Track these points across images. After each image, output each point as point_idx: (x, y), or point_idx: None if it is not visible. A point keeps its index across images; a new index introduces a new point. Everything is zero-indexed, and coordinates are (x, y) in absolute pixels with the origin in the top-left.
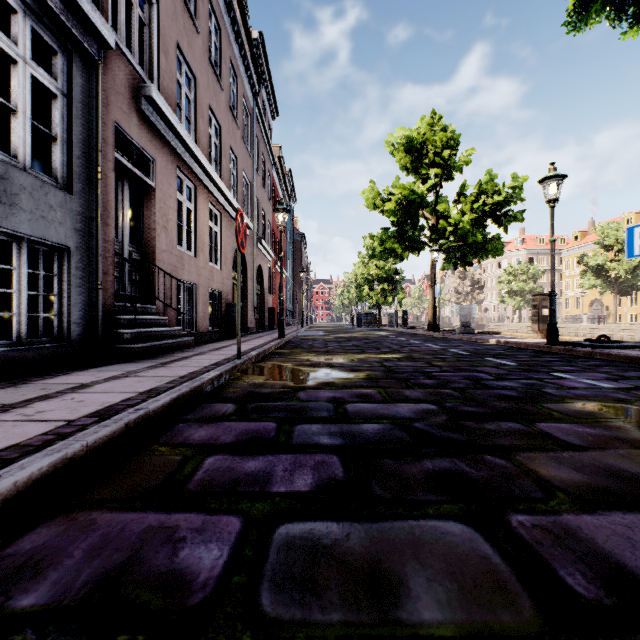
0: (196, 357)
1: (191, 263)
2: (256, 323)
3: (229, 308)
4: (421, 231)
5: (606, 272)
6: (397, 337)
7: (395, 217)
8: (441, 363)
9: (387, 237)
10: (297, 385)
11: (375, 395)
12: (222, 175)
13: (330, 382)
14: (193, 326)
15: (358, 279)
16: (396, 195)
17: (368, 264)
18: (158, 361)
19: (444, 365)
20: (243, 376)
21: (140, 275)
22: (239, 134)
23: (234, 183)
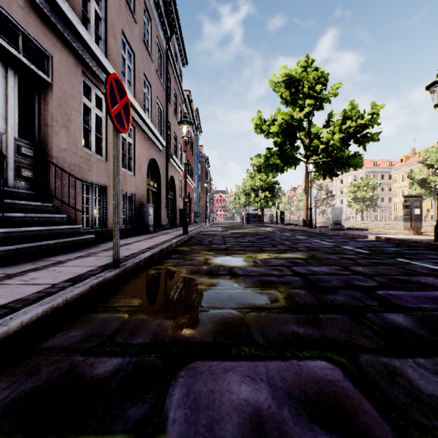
0: (72, 262)
1: (100, 166)
2: (169, 221)
3: (142, 208)
4: (297, 150)
5: (428, 184)
6: (282, 233)
7: (278, 138)
8: (361, 268)
9: (270, 155)
10: (178, 335)
11: (355, 398)
12: (136, 95)
13: (237, 322)
14: (104, 224)
15: (246, 189)
16: (279, 120)
17: (254, 178)
18: (10, 270)
19: (369, 272)
20: (105, 300)
21: (35, 172)
22: (153, 67)
23: (148, 106)
